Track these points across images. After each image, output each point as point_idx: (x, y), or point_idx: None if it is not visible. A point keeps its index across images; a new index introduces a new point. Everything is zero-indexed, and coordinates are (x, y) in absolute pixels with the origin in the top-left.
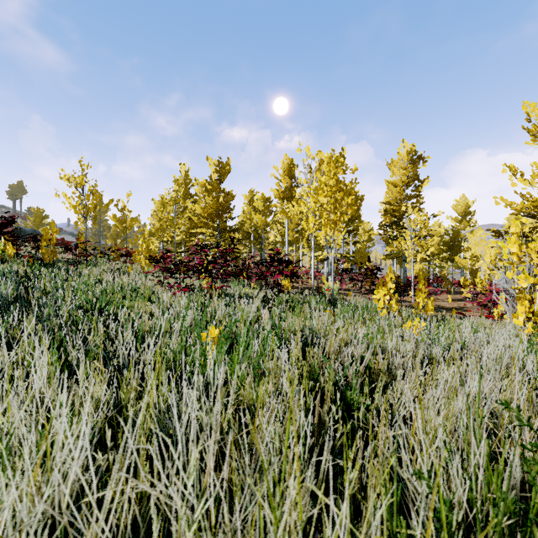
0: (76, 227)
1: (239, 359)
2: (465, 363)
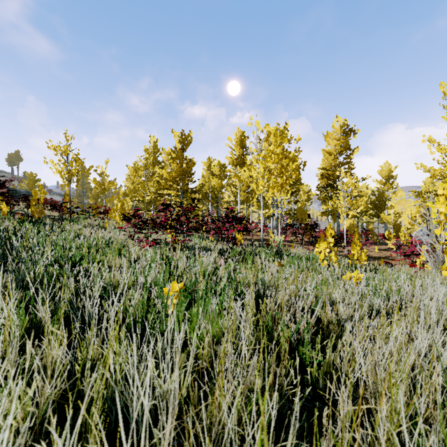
0: (61, 189)
1: (199, 318)
2: (405, 314)
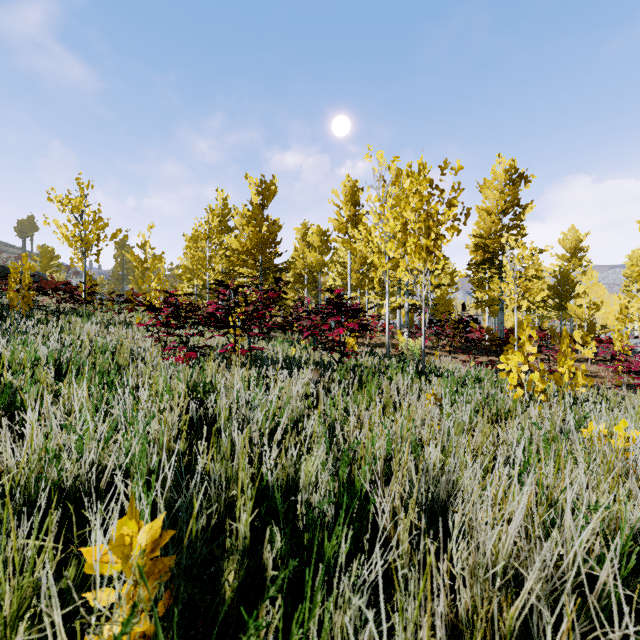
0: (72, 265)
1: None
2: None
